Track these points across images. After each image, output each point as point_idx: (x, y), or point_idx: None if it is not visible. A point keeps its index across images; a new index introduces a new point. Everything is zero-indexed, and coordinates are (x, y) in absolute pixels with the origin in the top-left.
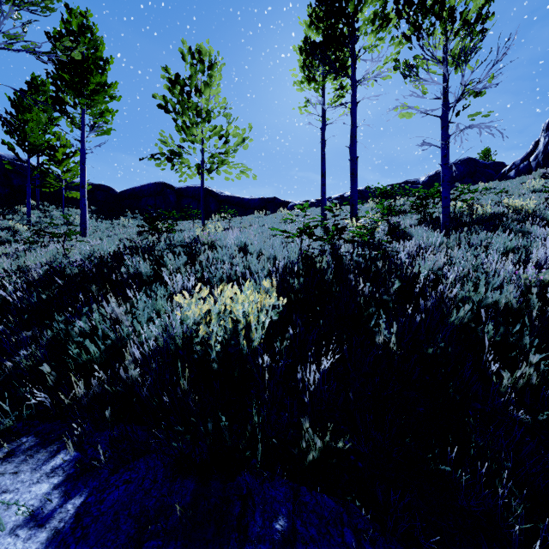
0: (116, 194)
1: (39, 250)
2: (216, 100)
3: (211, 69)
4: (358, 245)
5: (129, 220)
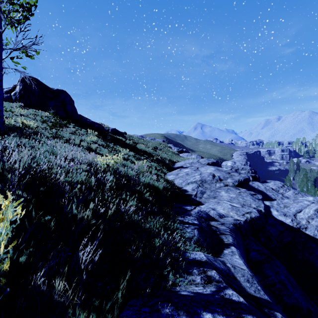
0: None
1: None
2: None
3: None
4: None
5: None
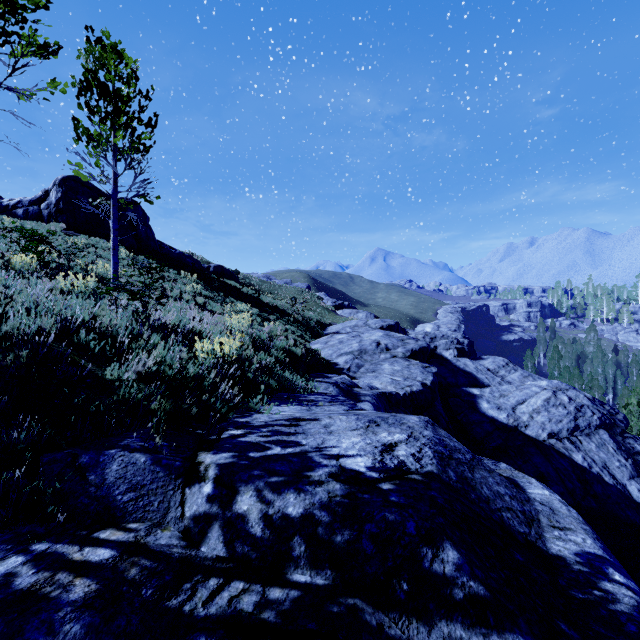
0: None
1: None
2: None
3: None
4: (90, 299)
5: None
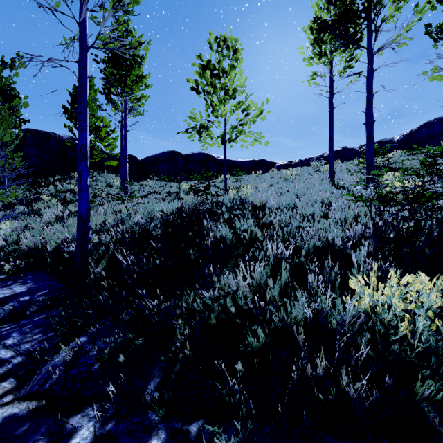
0: (138, 161)
1: (98, 208)
2: (239, 80)
3: (235, 53)
4: None
5: (154, 181)
